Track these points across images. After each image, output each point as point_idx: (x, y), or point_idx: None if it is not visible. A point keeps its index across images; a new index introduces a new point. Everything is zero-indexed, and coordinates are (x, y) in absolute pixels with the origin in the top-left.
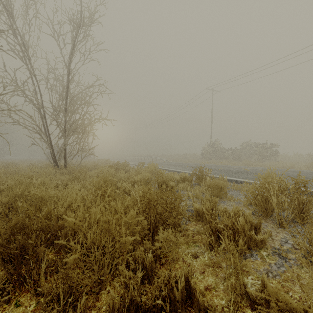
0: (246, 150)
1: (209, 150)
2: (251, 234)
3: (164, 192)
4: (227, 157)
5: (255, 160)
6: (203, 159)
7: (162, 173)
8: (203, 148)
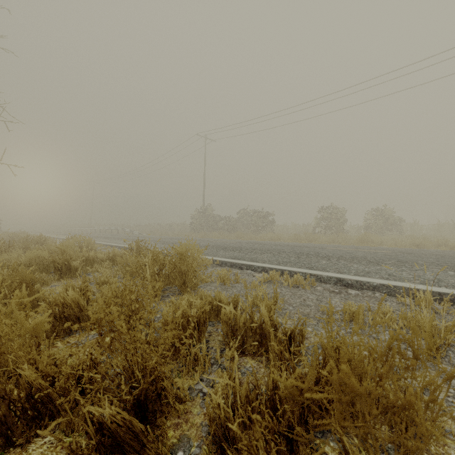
0: (244, 220)
1: (200, 219)
2: (89, 310)
3: (66, 277)
4: (221, 228)
5: (250, 231)
6: (191, 231)
7: (65, 250)
8: (193, 216)
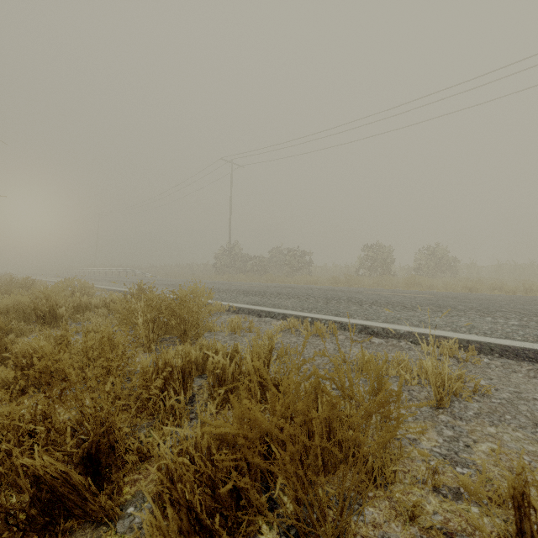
0: (277, 260)
1: (225, 259)
2: None
3: (50, 327)
4: (250, 270)
5: (284, 273)
6: (215, 273)
7: (50, 295)
8: (217, 256)
